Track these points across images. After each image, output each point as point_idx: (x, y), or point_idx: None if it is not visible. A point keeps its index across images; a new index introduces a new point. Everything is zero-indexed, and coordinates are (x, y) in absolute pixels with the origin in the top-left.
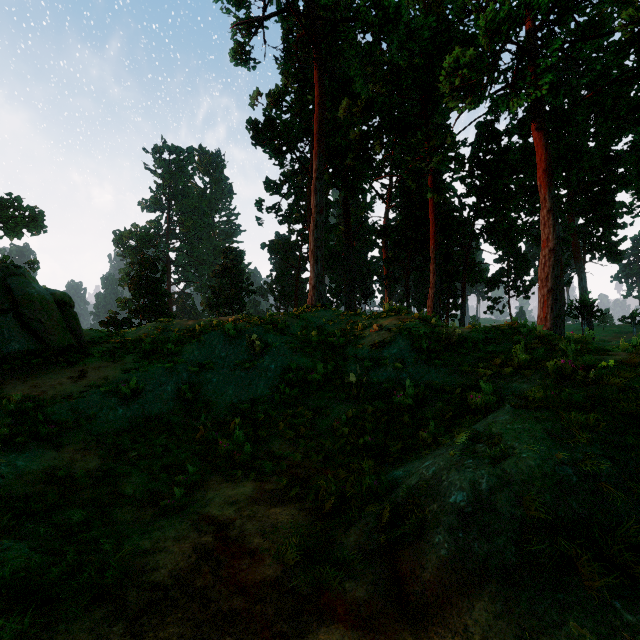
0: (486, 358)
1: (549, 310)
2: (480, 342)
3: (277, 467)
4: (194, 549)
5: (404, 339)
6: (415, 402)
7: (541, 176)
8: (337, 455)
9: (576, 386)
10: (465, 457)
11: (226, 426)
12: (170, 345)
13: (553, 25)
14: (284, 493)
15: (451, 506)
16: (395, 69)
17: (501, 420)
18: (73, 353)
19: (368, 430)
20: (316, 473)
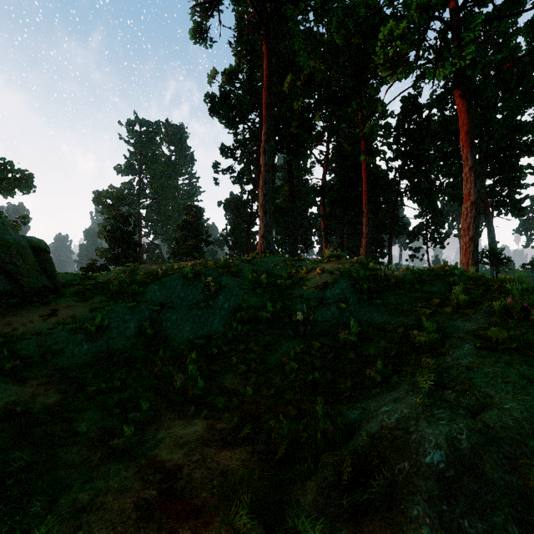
0: (423, 298)
1: (471, 256)
2: (416, 283)
3: (229, 403)
4: (135, 506)
5: (345, 281)
6: (359, 339)
7: (463, 138)
8: (287, 391)
9: (530, 325)
10: (433, 405)
11: (182, 361)
12: (134, 286)
13: (473, 5)
14: (235, 433)
15: (428, 468)
16: (333, 48)
17: (465, 362)
18: (48, 294)
19: (316, 367)
20: (267, 410)
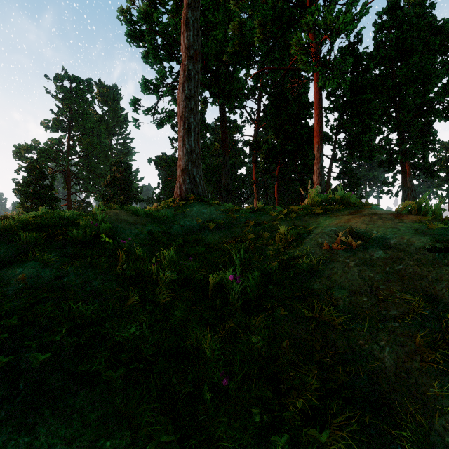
0: None
1: None
2: None
3: None
4: None
5: None
6: None
7: None
8: None
9: None
10: None
11: None
12: None
13: None
14: None
15: None
16: None
17: None
18: None
19: None
20: None
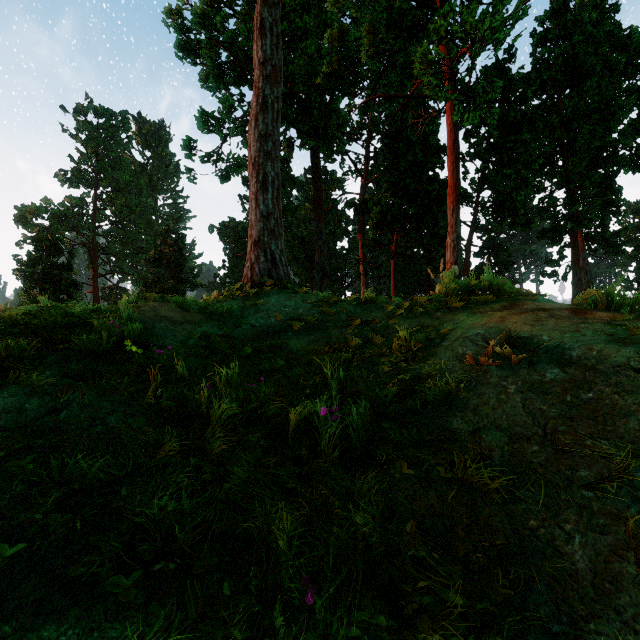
0: None
1: None
2: None
3: None
4: None
5: None
6: None
7: None
8: None
9: None
10: None
11: None
12: None
13: None
14: None
15: None
16: None
17: None
18: None
19: None
20: None
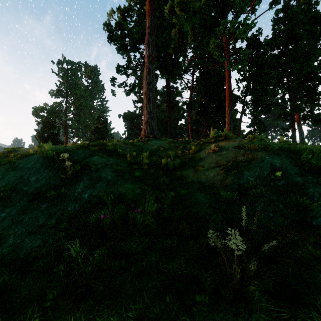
0: None
1: None
2: None
3: None
4: None
5: (273, 156)
6: None
7: None
8: None
9: None
10: None
11: None
12: None
13: None
14: None
15: None
16: None
17: None
18: None
19: None
20: None
